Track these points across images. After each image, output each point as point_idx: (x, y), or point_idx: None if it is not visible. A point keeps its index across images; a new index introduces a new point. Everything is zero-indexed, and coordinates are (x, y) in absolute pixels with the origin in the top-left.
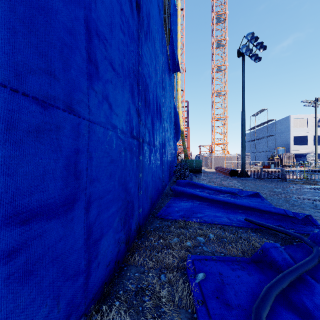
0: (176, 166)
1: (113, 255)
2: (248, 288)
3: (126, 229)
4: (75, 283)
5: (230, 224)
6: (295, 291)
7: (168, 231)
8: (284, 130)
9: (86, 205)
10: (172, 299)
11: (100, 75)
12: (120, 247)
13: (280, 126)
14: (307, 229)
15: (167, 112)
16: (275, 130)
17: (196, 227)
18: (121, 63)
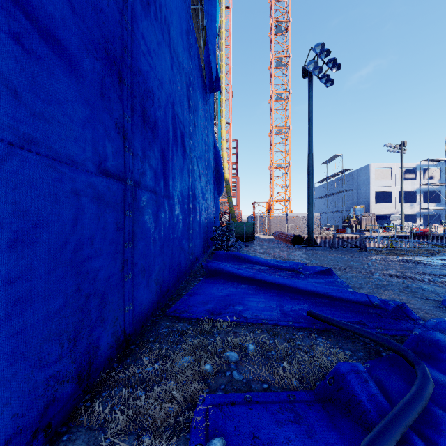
0: (215, 230)
1: (28, 418)
2: None
3: (80, 351)
4: None
5: (284, 323)
6: None
7: (178, 342)
8: (363, 183)
9: None
10: None
11: None
12: (56, 392)
13: (358, 177)
14: (401, 327)
15: (200, 149)
16: (352, 183)
17: (229, 330)
18: (62, 18)
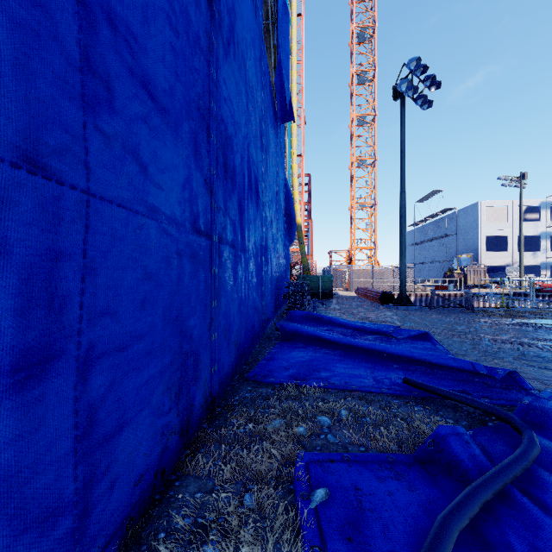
0: (288, 286)
1: (151, 459)
2: (407, 517)
3: (181, 407)
4: (50, 533)
5: (378, 391)
6: (494, 520)
7: (265, 405)
8: (470, 226)
9: (80, 366)
10: (262, 545)
11: (117, 103)
12: (167, 442)
13: (464, 219)
14: (511, 397)
15: (272, 191)
16: (456, 226)
17: (317, 396)
18: (171, 89)
